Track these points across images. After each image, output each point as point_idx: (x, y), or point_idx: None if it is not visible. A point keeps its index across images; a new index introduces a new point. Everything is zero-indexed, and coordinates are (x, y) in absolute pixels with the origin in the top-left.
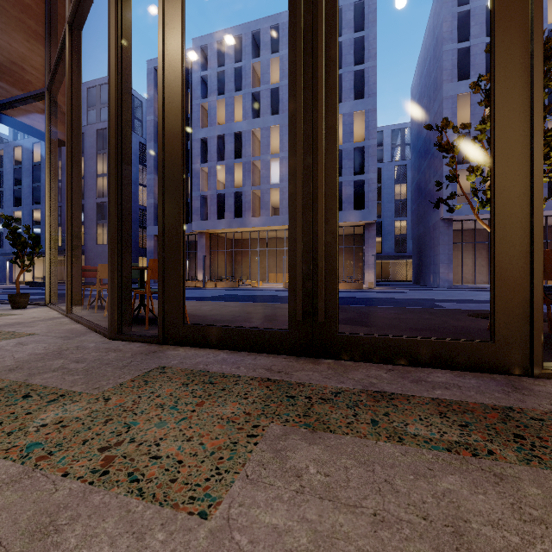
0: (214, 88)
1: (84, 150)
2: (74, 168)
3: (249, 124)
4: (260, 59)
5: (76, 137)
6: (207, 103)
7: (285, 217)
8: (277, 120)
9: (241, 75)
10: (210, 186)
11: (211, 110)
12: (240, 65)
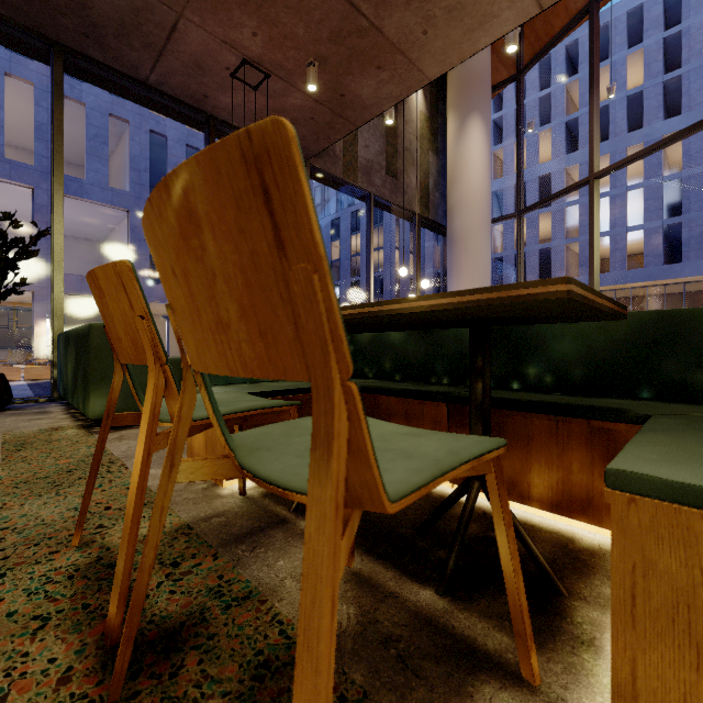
0: (510, 129)
1: (361, 226)
2: (596, 276)
3: (561, 162)
4: (578, 77)
5: (597, 255)
6: (500, 149)
7: (619, 274)
8: (605, 148)
9: (545, 103)
10: (504, 246)
11: (507, 157)
12: (547, 93)
